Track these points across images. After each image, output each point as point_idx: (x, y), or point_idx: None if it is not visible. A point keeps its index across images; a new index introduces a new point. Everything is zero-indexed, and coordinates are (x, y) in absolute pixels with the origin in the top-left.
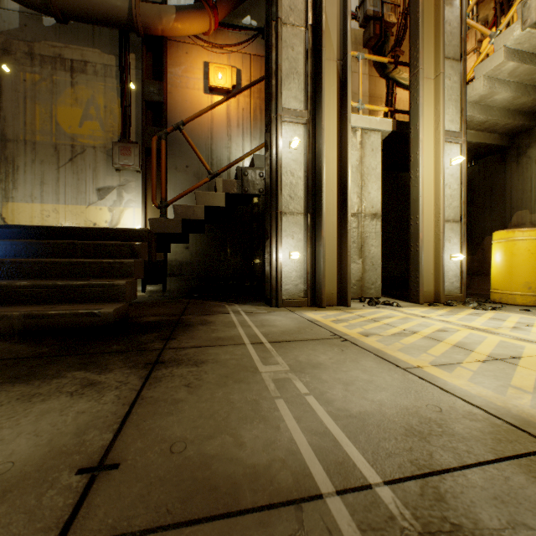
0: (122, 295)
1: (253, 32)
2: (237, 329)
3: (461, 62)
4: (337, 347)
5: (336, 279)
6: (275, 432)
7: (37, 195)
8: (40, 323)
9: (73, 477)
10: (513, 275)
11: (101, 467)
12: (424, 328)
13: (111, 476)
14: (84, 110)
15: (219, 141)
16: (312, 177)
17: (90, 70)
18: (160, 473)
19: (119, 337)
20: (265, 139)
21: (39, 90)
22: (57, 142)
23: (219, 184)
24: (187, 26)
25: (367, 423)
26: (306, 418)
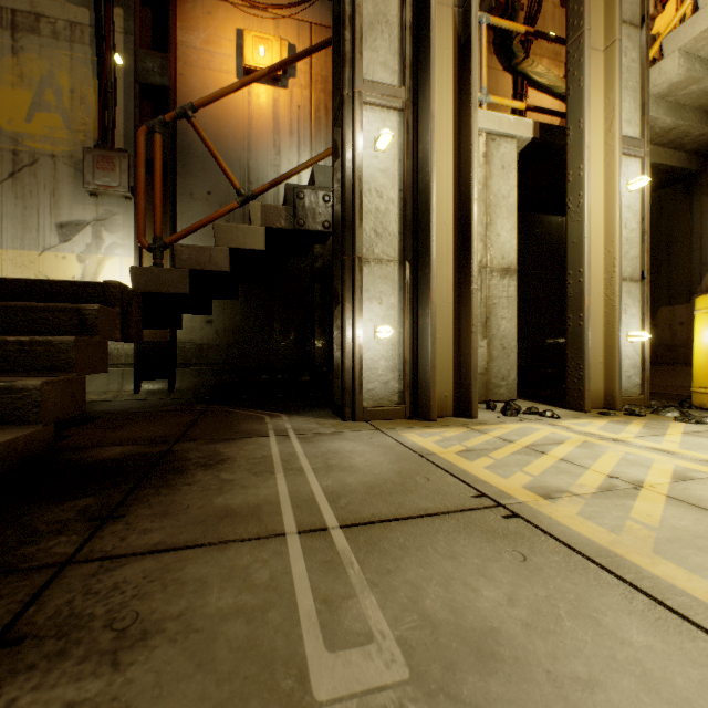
0: (34, 409)
1: None
2: (274, 480)
3: (642, 29)
4: (508, 545)
5: (452, 372)
6: None
7: None
8: None
9: None
10: None
11: None
12: (645, 472)
13: None
14: (35, 95)
15: (260, 154)
16: (413, 202)
17: (45, 29)
18: None
19: None
20: (334, 137)
21: None
22: None
23: (256, 212)
24: None
25: None
26: None
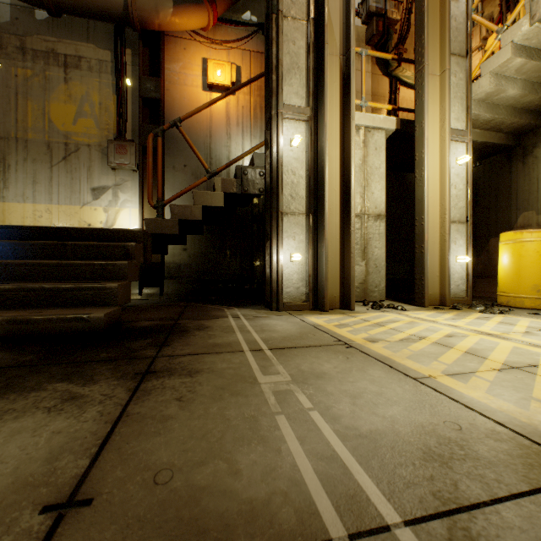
0: (114, 298)
1: (253, 28)
2: (235, 335)
3: (466, 58)
4: (342, 355)
5: (339, 281)
6: (275, 456)
7: (29, 195)
8: (25, 329)
9: (35, 518)
10: (521, 278)
11: (71, 503)
12: (432, 333)
13: (81, 515)
14: (78, 107)
15: (218, 139)
16: (314, 177)
17: (84, 66)
18: (139, 512)
19: (109, 343)
20: (266, 137)
21: (31, 86)
22: (50, 140)
23: (218, 183)
24: (185, 20)
25: (379, 444)
26: (311, 438)
